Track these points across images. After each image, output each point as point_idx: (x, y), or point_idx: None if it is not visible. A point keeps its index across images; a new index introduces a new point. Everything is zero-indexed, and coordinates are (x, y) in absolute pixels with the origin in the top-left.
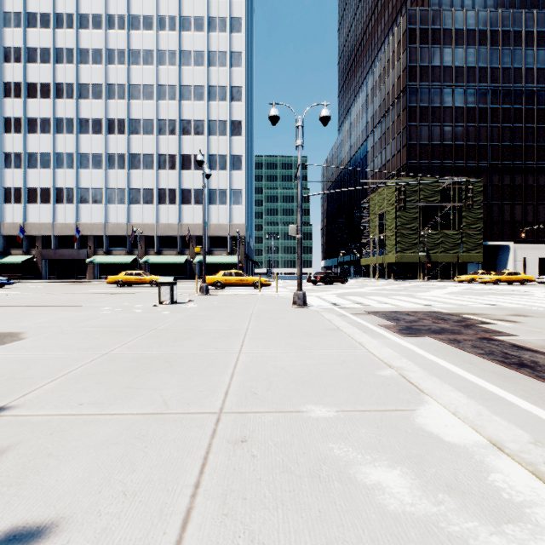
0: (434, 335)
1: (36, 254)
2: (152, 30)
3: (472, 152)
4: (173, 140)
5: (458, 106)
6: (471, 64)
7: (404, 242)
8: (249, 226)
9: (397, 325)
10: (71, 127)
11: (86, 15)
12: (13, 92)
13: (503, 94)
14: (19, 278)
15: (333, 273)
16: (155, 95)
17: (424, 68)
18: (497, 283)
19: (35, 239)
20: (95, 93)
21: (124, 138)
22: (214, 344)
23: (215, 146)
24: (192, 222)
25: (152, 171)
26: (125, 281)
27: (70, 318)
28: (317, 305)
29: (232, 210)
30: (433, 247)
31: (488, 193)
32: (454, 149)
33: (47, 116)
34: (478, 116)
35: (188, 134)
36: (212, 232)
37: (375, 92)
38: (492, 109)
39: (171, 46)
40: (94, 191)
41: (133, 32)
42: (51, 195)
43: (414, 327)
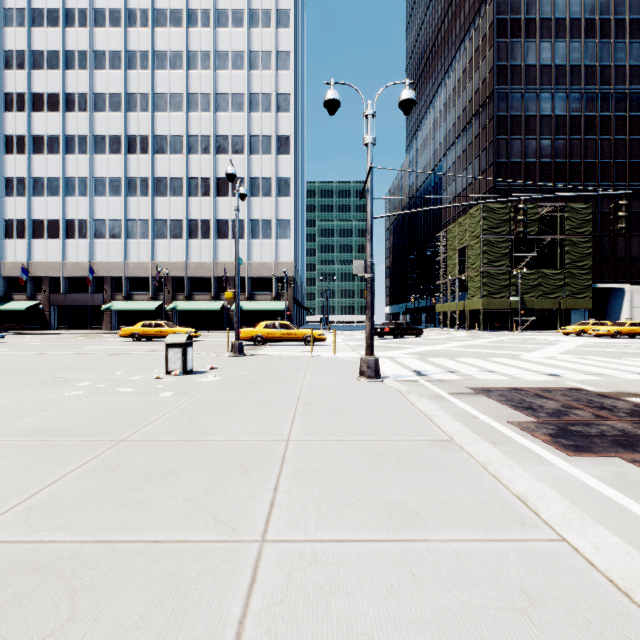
0: (629, 455)
1: (42, 299)
2: (181, 26)
3: (576, 171)
4: (206, 160)
5: (559, 114)
6: (575, 61)
7: (491, 284)
8: (300, 266)
9: (540, 423)
10: (85, 146)
11: (102, 10)
12: (15, 104)
13: (616, 98)
14: (22, 328)
15: (405, 324)
16: (185, 106)
17: (516, 68)
18: (617, 337)
19: (41, 282)
20: (113, 104)
21: (148, 158)
22: (214, 498)
23: (257, 167)
24: (229, 260)
25: (180, 198)
26: (142, 334)
27: (7, 408)
28: (393, 374)
29: (279, 246)
30: (528, 290)
31: (597, 223)
32: (554, 168)
33: (55, 133)
34: (584, 126)
35: (225, 153)
36: (254, 272)
37: (453, 100)
38: (602, 117)
39: (204, 46)
40: (111, 223)
41: (158, 30)
42: (60, 228)
43: (572, 428)
